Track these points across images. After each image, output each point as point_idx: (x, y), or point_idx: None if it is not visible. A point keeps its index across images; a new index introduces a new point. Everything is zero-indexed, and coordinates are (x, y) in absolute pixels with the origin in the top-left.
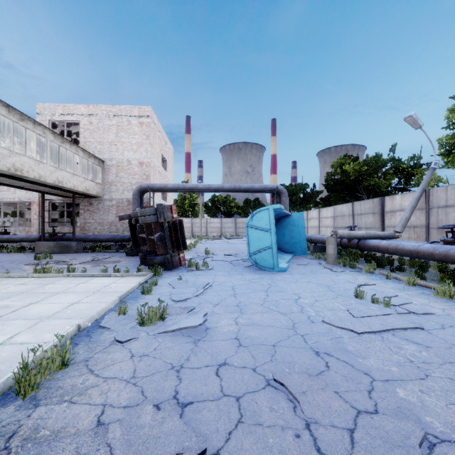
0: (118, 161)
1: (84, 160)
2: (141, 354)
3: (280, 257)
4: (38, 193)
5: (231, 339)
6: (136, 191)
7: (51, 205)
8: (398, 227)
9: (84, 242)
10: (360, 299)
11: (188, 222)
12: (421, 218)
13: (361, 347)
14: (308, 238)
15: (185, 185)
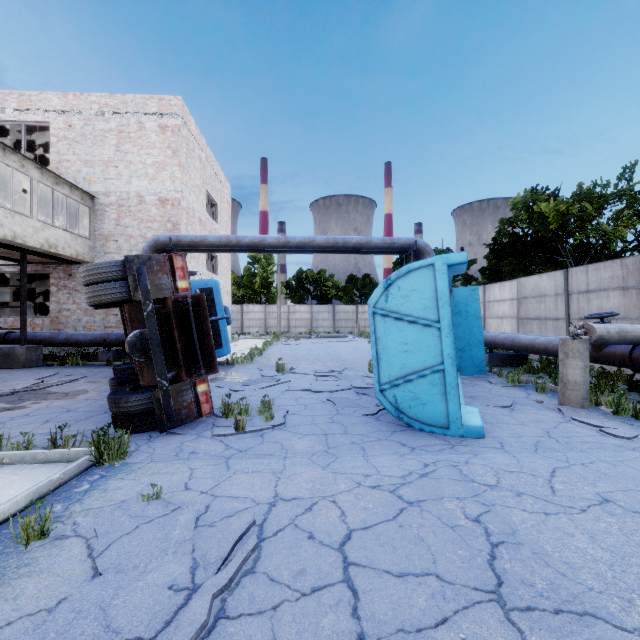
0: (120, 196)
1: (57, 194)
2: None
3: None
4: None
5: None
6: (148, 249)
7: (1, 277)
8: None
9: (49, 345)
10: None
11: (259, 312)
12: None
13: None
14: None
15: (242, 238)
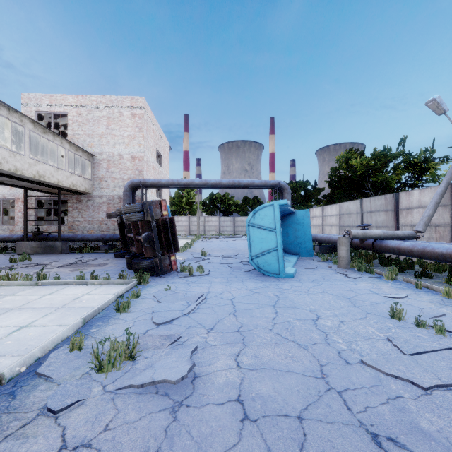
0: (109, 155)
1: (72, 154)
2: (79, 442)
3: (284, 259)
4: (23, 190)
5: (231, 402)
6: (127, 187)
7: (38, 202)
8: (419, 226)
9: (71, 241)
10: (398, 320)
11: (185, 221)
12: (445, 216)
13: (443, 422)
14: (313, 238)
15: (180, 181)
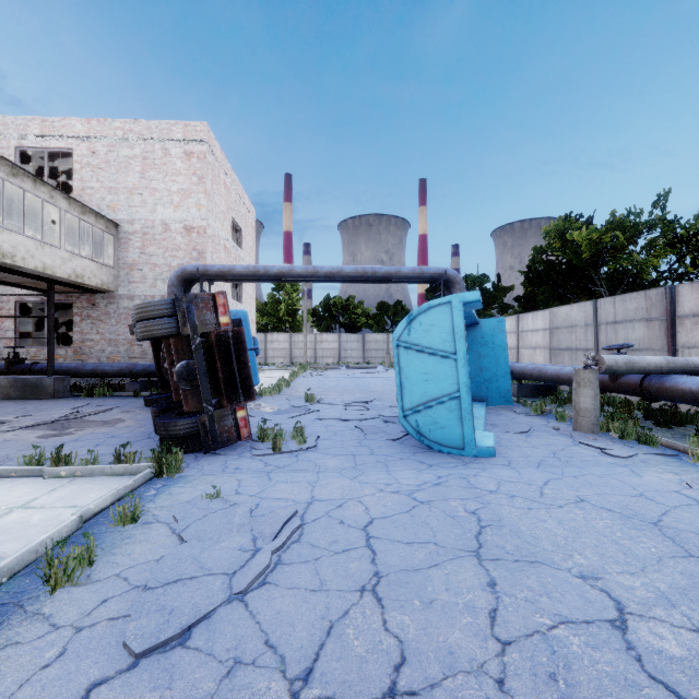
0: (145, 224)
1: (80, 222)
2: None
3: None
4: None
5: None
6: (175, 279)
7: (22, 307)
8: None
9: (75, 376)
10: None
11: (284, 341)
12: None
13: None
14: None
15: (270, 268)
